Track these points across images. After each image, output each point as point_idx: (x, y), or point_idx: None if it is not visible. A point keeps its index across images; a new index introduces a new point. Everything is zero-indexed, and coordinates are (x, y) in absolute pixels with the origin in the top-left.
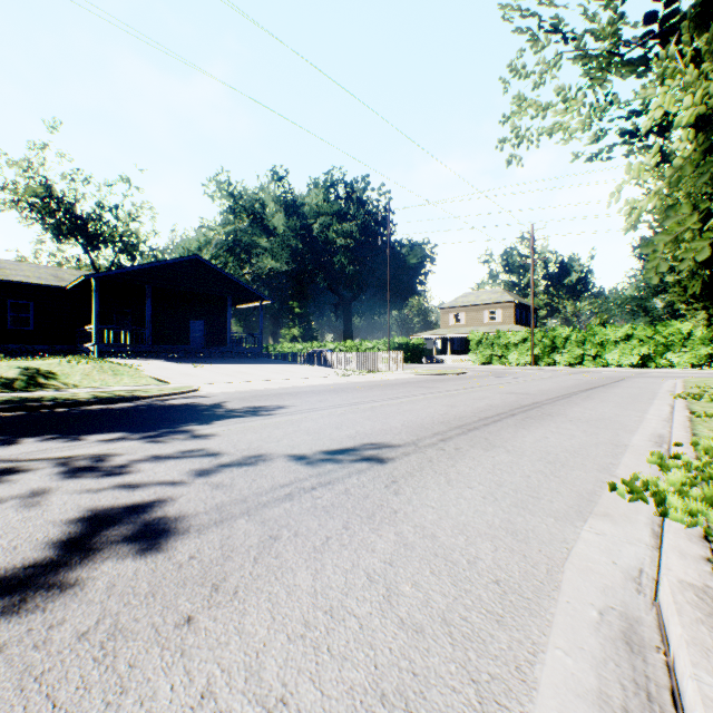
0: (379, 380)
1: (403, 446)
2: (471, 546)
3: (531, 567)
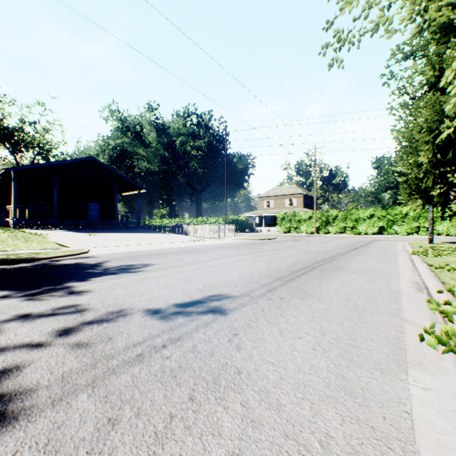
0: (219, 243)
1: (240, 297)
2: (318, 417)
3: (386, 447)
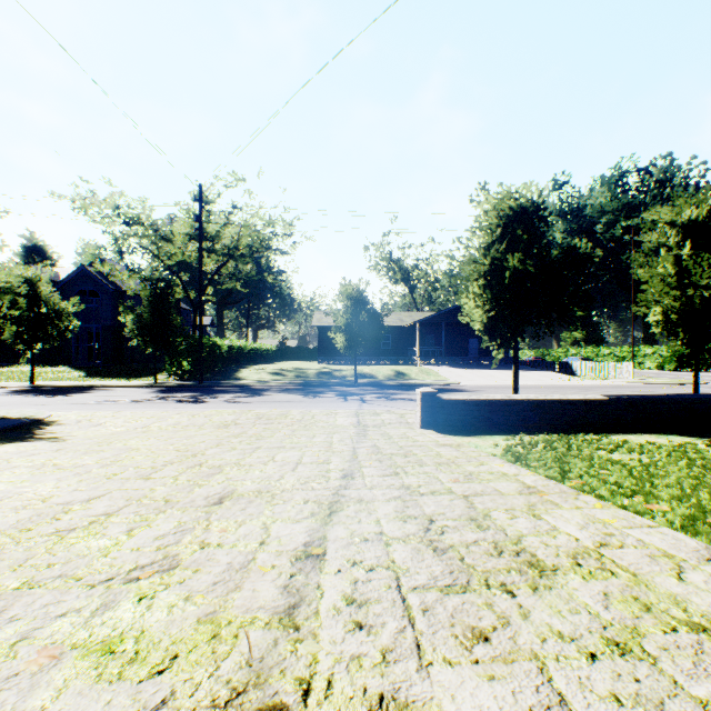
0: (574, 384)
1: None
2: None
3: None
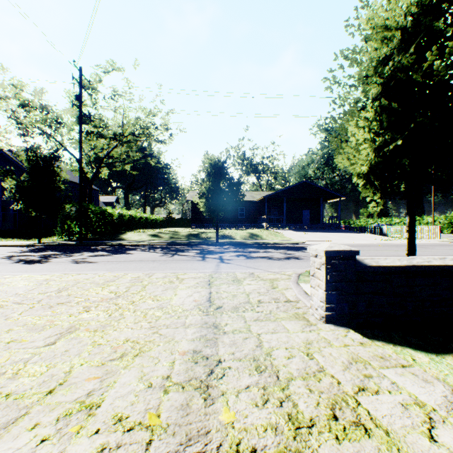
0: (402, 243)
1: None
2: None
3: None
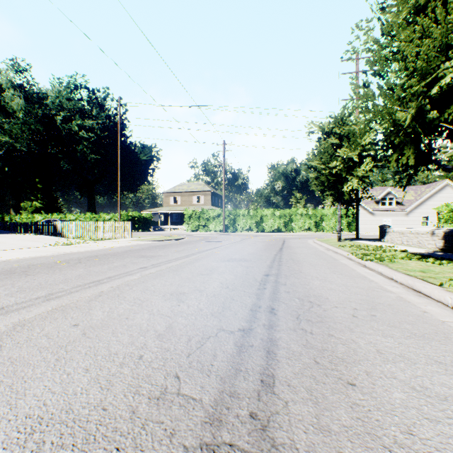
0: (100, 249)
1: None
2: None
3: None
